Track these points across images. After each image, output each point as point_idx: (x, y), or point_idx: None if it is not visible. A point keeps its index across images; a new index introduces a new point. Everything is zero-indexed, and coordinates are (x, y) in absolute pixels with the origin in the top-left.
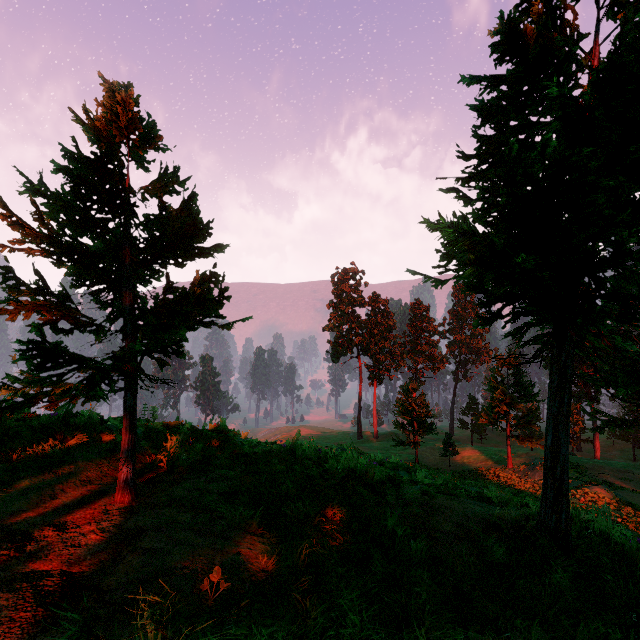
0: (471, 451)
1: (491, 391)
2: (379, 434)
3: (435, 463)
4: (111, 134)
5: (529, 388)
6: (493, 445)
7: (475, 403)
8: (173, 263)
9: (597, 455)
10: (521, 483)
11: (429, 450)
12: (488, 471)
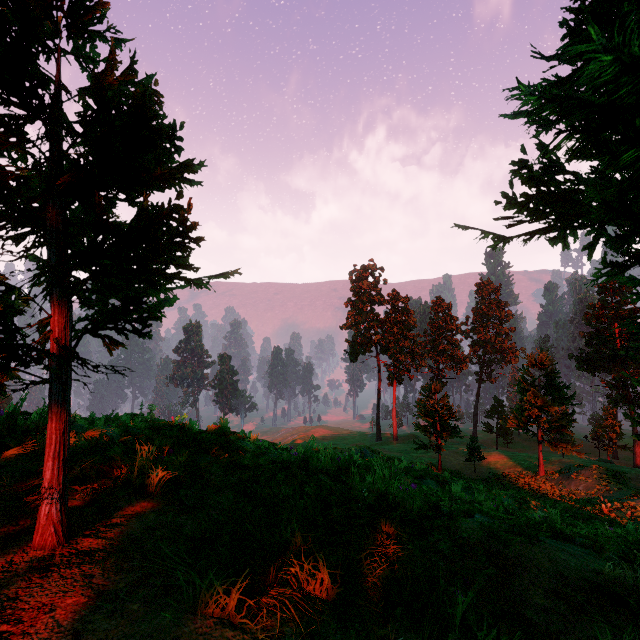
0: (498, 456)
1: (520, 393)
2: (399, 436)
3: (459, 468)
4: (32, 1)
5: (563, 390)
6: (520, 450)
7: (501, 405)
8: (123, 192)
9: (637, 463)
10: (555, 493)
11: (452, 454)
12: (517, 478)
